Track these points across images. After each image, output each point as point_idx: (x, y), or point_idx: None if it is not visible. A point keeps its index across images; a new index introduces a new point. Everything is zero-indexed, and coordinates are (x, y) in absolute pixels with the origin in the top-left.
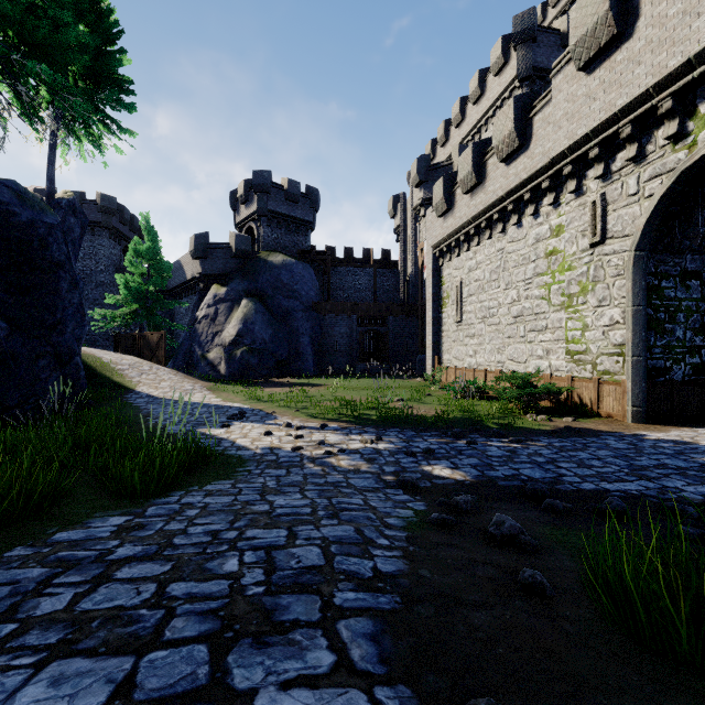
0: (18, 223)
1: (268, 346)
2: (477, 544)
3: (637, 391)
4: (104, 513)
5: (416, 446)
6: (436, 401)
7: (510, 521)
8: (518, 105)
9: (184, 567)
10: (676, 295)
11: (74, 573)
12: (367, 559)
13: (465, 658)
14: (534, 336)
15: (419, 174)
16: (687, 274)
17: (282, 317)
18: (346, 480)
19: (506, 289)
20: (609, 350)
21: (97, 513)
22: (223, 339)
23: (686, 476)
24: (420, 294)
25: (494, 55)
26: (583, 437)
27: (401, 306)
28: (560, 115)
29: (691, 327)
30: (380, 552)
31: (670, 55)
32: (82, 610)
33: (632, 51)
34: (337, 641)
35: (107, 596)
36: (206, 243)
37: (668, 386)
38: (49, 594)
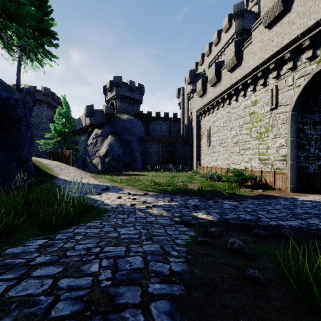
0: (0, 97)
1: (120, 157)
2: (222, 254)
3: (292, 177)
4: (34, 238)
5: (190, 203)
6: (198, 182)
7: (238, 242)
8: (236, 44)
9: (69, 269)
10: (311, 132)
11: (10, 272)
12: (166, 263)
13: None
14: (244, 152)
15: (190, 78)
16: (316, 123)
17: (127, 144)
18: (156, 220)
19: (230, 130)
20: (279, 158)
21: (31, 238)
22: (99, 154)
23: (319, 218)
24: (190, 133)
25: (224, 23)
26: (268, 199)
27: (182, 139)
28: (256, 48)
29: (317, 147)
30: (173, 259)
31: (308, 19)
32: (8, 297)
33: (290, 18)
34: (149, 317)
35: (24, 287)
36: (92, 110)
37: (307, 175)
38: None
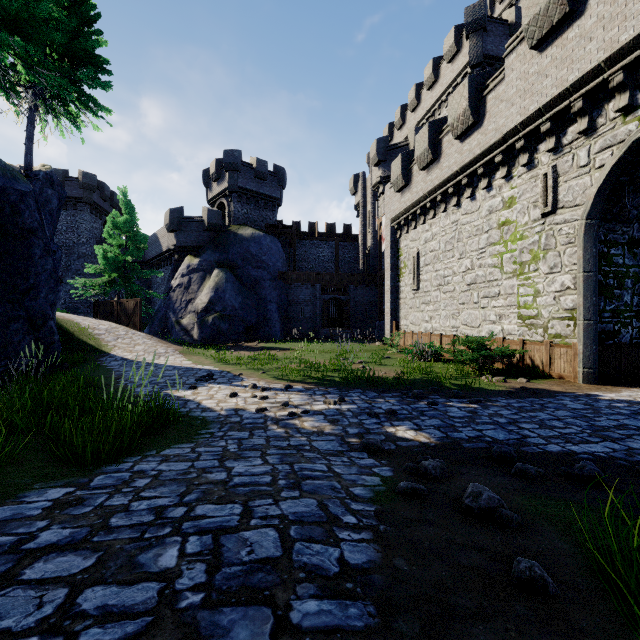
0: None
1: (238, 313)
2: (454, 520)
3: (588, 353)
4: (44, 484)
5: (379, 407)
6: (395, 363)
7: (488, 492)
8: (472, 84)
9: (111, 561)
10: (624, 262)
11: None
12: (332, 545)
13: None
14: (487, 302)
15: (378, 154)
16: (635, 242)
17: (251, 286)
18: (309, 443)
19: (460, 258)
20: (560, 315)
21: (37, 484)
22: (195, 306)
23: None
24: (379, 265)
25: (447, 44)
26: (539, 398)
27: (361, 276)
28: (512, 92)
29: (638, 293)
30: (347, 534)
31: (621, 30)
32: None
33: (584, 28)
34: None
35: None
36: (180, 218)
37: (616, 348)
38: None
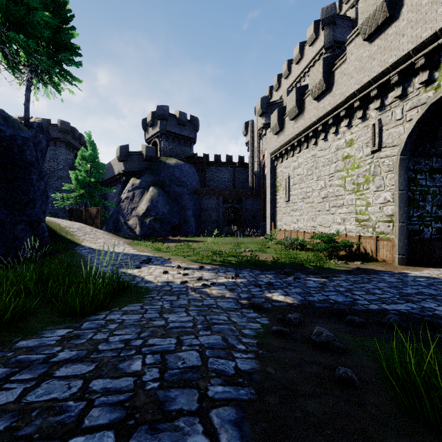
0: (4, 136)
1: (166, 216)
2: (304, 348)
3: (401, 245)
4: (53, 327)
5: (261, 280)
6: (273, 251)
7: (326, 332)
8: (325, 63)
9: (103, 367)
10: (426, 184)
11: (26, 372)
12: (230, 360)
13: (303, 439)
14: (335, 210)
15: (261, 108)
16: (433, 170)
17: (175, 198)
18: (216, 303)
19: (317, 180)
20: (383, 219)
21: (49, 327)
22: (137, 212)
23: (437, 300)
24: (262, 184)
25: (309, 33)
26: (368, 275)
27: (250, 191)
28: (352, 69)
29: (435, 204)
30: (239, 355)
31: (423, 30)
32: (26, 402)
33: (399, 27)
34: (210, 427)
35: (46, 390)
36: (127, 152)
37: (421, 241)
38: (5, 388)
